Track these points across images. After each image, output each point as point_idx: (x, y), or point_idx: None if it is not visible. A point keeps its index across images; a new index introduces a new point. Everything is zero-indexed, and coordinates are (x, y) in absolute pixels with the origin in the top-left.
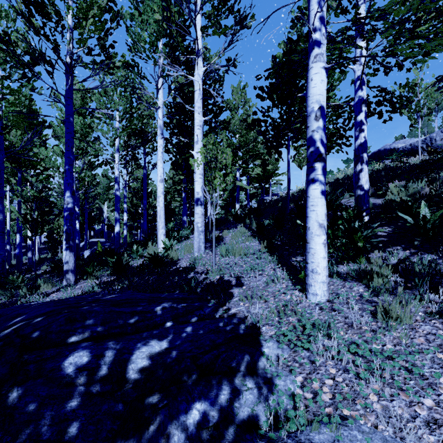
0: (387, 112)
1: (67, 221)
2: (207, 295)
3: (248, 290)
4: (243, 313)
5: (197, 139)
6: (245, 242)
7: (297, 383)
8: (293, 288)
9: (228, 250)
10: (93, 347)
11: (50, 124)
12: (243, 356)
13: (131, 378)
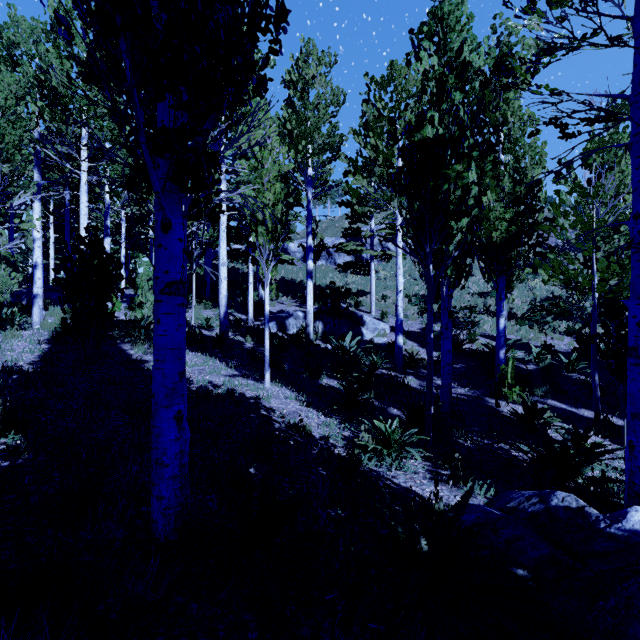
0: None
1: None
2: None
3: None
4: None
5: None
6: None
7: None
8: None
9: None
10: None
11: None
12: None
13: None
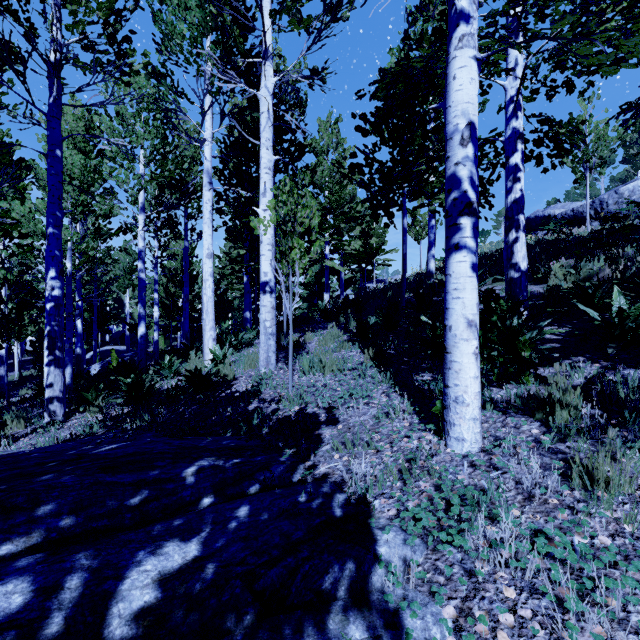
0: (550, 156)
1: (51, 317)
2: (278, 441)
3: (347, 431)
4: (340, 474)
5: (265, 189)
6: (339, 351)
7: (448, 627)
8: (423, 428)
9: (314, 363)
10: (39, 570)
11: (29, 164)
12: (342, 565)
13: (114, 639)
